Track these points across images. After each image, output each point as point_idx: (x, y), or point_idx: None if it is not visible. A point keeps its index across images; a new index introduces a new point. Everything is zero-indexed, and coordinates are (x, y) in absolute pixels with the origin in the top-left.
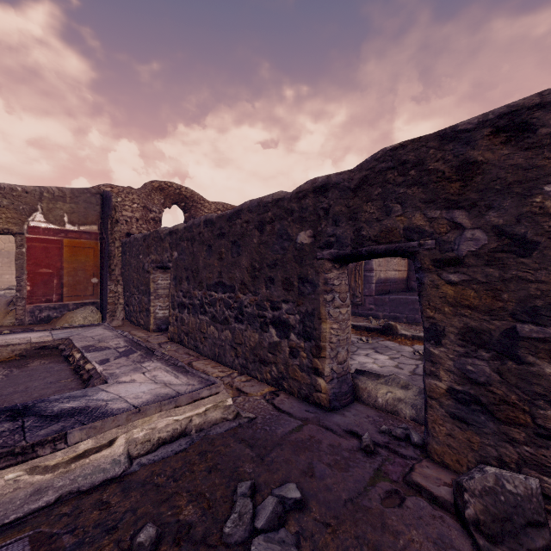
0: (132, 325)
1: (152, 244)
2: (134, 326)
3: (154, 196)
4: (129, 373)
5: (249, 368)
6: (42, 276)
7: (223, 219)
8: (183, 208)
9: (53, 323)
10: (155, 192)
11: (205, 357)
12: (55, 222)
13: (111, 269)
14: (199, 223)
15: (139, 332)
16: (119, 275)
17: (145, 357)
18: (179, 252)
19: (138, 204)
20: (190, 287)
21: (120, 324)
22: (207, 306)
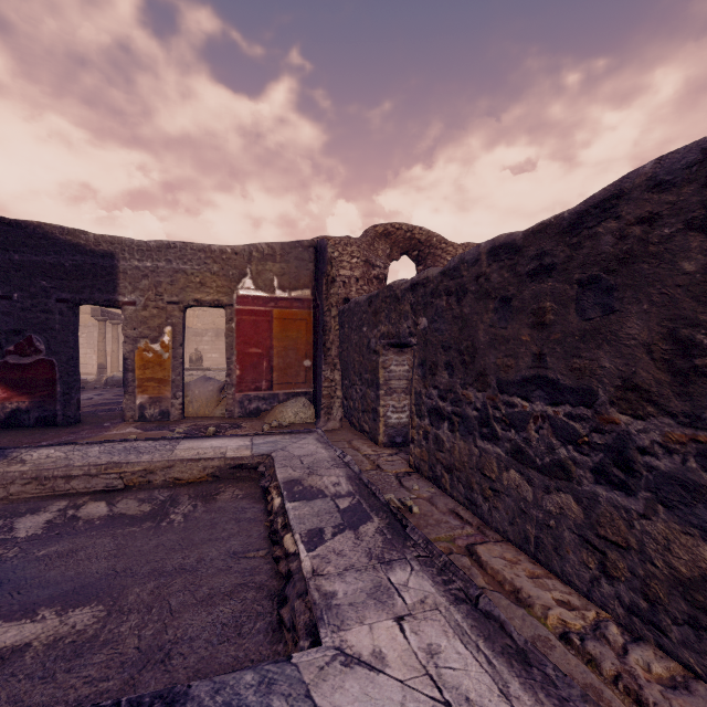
0: (352, 430)
1: (382, 309)
2: (355, 432)
3: (377, 246)
4: (365, 608)
5: (666, 633)
6: (251, 358)
7: (548, 232)
8: (416, 259)
9: (262, 417)
10: (378, 240)
11: (496, 534)
12: (264, 288)
13: (326, 348)
14: (475, 257)
15: (364, 445)
16: (335, 357)
17: (392, 544)
18: (430, 318)
19: (357, 258)
20: (455, 381)
21: (337, 426)
22: (497, 426)
